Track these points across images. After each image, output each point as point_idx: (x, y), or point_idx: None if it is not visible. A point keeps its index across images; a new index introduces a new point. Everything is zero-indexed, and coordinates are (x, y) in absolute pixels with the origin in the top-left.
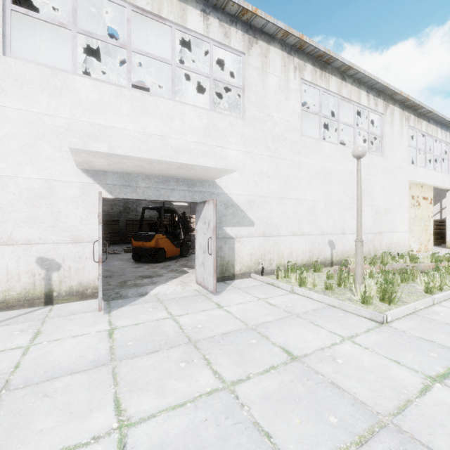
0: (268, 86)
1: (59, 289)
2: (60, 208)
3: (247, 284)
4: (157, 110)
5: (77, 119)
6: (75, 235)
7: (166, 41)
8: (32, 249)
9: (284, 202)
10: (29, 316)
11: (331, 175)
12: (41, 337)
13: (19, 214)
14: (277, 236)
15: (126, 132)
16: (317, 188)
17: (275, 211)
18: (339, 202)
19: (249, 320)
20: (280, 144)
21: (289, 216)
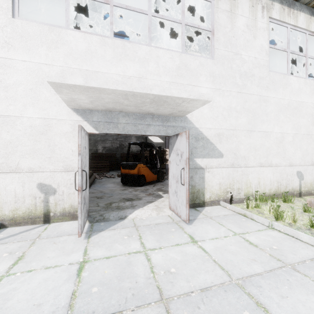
0: (237, 26)
1: (55, 210)
2: (55, 142)
3: (218, 213)
4: (135, 55)
5: (69, 66)
6: (67, 165)
7: (145, 7)
8: (34, 176)
9: (252, 135)
10: (26, 235)
11: (299, 108)
12: (20, 264)
13: (24, 147)
14: (245, 167)
15: (109, 76)
16: (285, 121)
17: (243, 144)
18: (307, 135)
19: (230, 267)
20: (248, 80)
21: (257, 148)
